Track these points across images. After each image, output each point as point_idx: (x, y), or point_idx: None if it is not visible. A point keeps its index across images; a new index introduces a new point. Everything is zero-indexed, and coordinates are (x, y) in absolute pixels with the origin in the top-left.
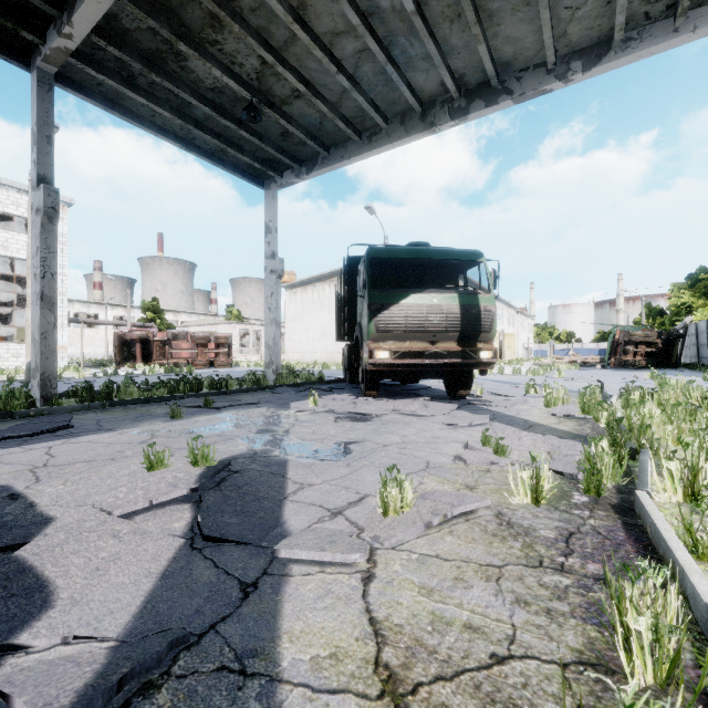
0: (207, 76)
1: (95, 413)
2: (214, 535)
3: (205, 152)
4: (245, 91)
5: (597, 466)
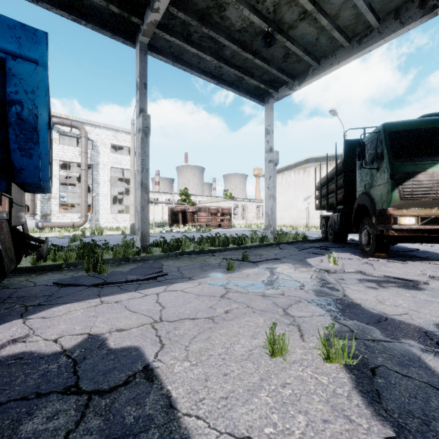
0: (237, 20)
1: (173, 260)
2: None
3: (228, 83)
4: (264, 23)
5: None
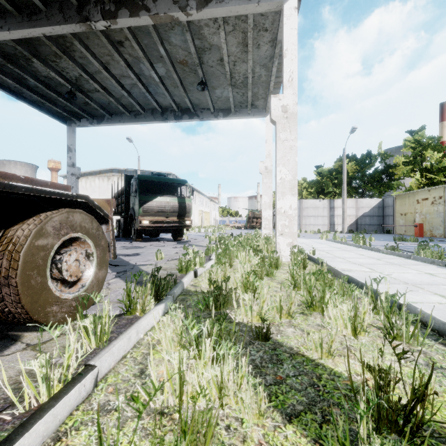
0: (44, 71)
1: None
2: (116, 265)
3: (29, 100)
4: (68, 84)
5: (210, 250)
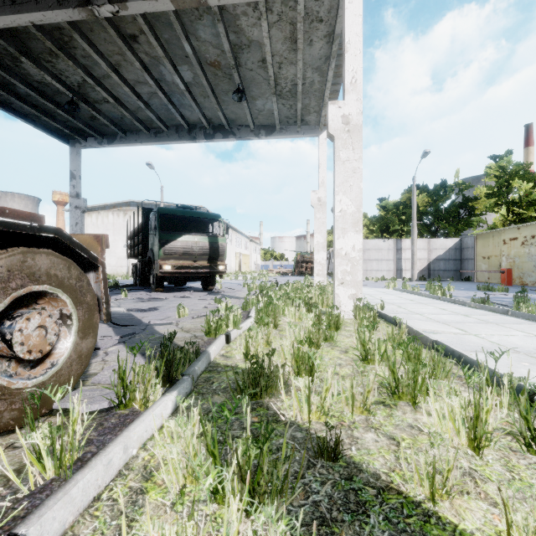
0: (37, 75)
1: None
2: (123, 324)
3: (19, 113)
4: (68, 91)
5: (249, 303)
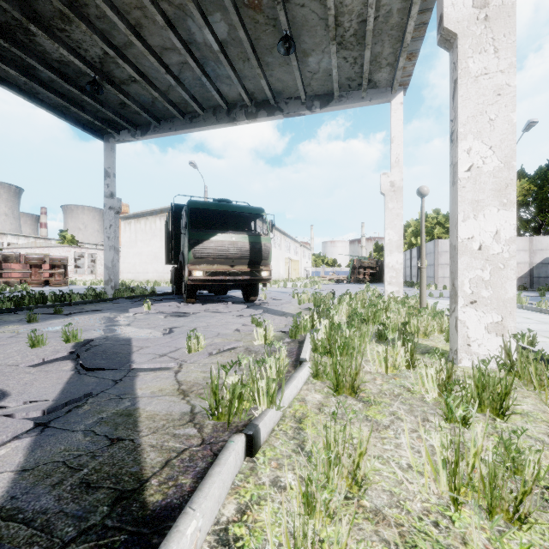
0: (54, 51)
1: None
2: (92, 367)
3: (48, 105)
4: (89, 69)
5: (300, 326)
